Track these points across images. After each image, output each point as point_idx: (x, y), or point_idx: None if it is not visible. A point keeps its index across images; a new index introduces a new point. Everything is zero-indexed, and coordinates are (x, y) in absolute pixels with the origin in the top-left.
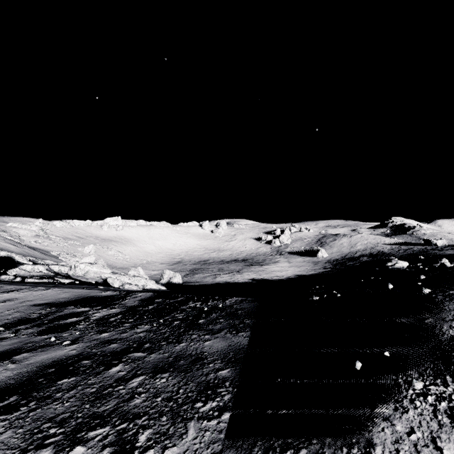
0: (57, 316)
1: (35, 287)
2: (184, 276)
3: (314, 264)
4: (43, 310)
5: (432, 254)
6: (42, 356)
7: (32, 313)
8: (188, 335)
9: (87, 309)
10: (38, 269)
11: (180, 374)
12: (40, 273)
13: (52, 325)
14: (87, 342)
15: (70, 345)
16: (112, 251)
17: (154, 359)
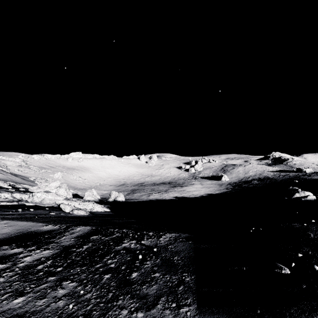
0: None
1: None
2: (126, 194)
3: (219, 185)
4: None
5: (303, 178)
6: None
7: None
8: (116, 308)
9: (20, 250)
10: (4, 196)
11: None
12: (6, 199)
13: None
14: None
15: None
16: (74, 176)
17: None
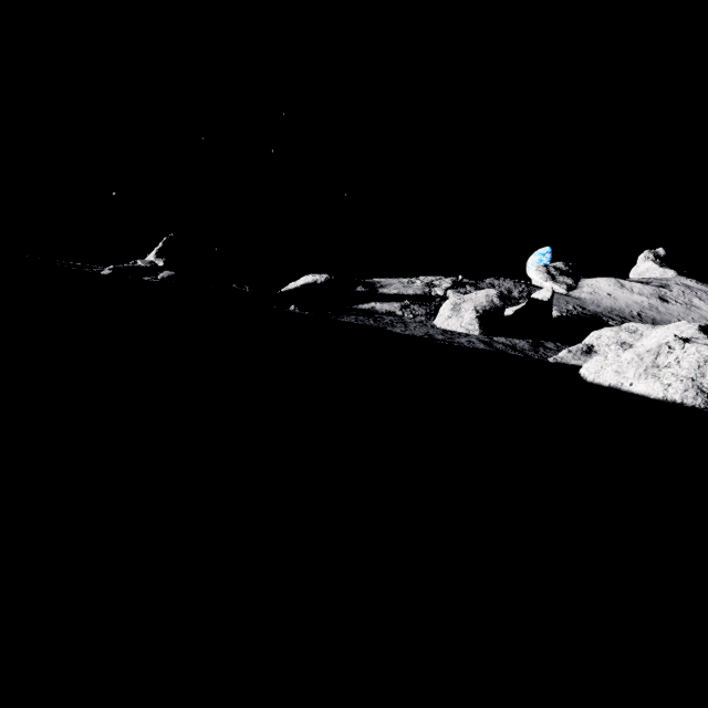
0: None
1: None
2: None
3: None
4: None
5: None
6: None
7: None
8: None
9: None
10: None
11: None
12: None
13: None
14: None
15: None
16: None
17: None
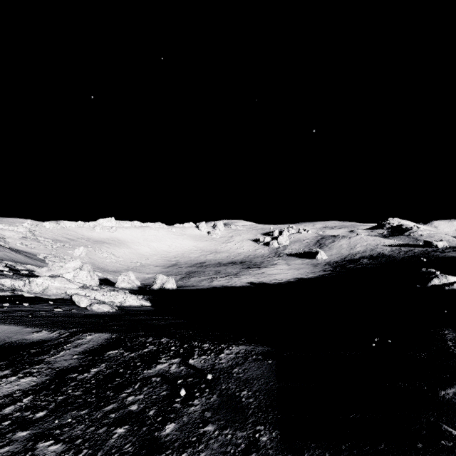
0: None
1: None
2: (179, 279)
3: (313, 266)
4: None
5: (434, 256)
6: None
7: None
8: None
9: None
10: None
11: None
12: None
13: None
14: None
15: None
16: (104, 253)
17: None
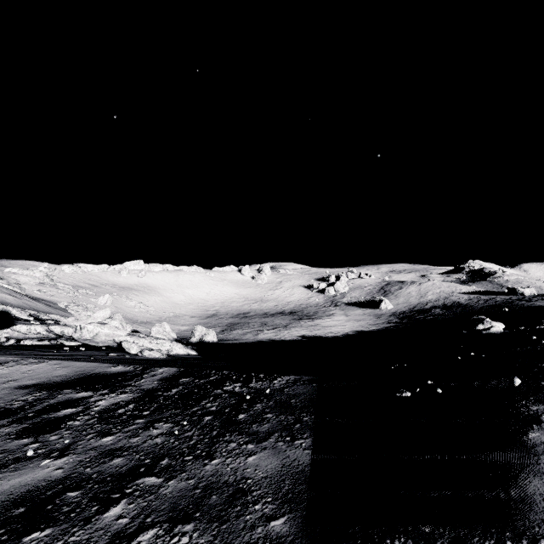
0: (47, 406)
1: (25, 359)
2: (219, 332)
3: (376, 317)
4: (30, 395)
5: (518, 305)
6: (13, 480)
7: (15, 401)
8: (223, 442)
9: (89, 394)
10: (35, 331)
11: (211, 525)
12: (37, 335)
13: (38, 420)
14: (81, 453)
15: (57, 458)
16: (132, 302)
17: (173, 491)
